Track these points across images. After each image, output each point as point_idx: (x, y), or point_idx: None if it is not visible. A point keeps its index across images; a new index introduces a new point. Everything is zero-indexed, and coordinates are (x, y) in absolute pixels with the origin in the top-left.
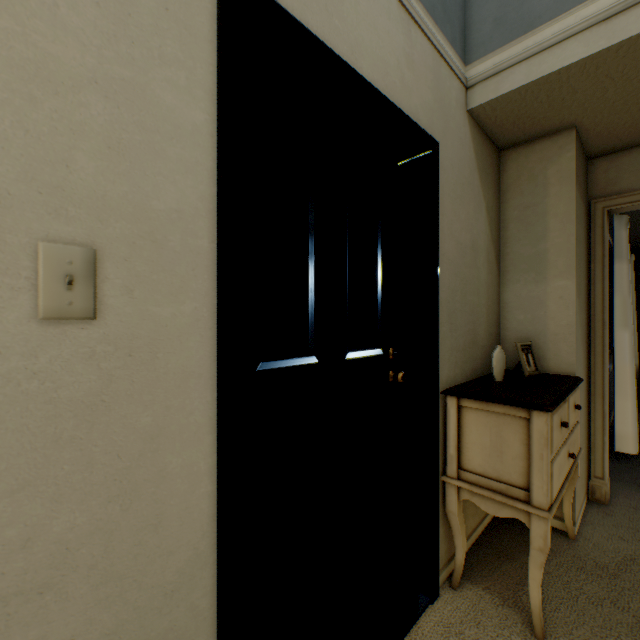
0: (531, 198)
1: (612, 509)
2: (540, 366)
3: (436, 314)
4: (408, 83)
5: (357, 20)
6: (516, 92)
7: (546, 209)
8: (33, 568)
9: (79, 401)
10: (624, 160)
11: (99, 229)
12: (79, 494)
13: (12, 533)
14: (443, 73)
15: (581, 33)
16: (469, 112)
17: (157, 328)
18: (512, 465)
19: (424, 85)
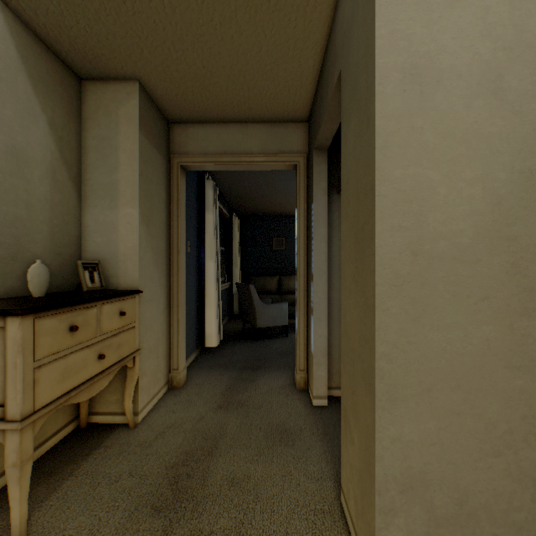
0: (108, 132)
1: (182, 390)
2: (114, 284)
3: None
4: None
5: None
6: None
7: (119, 144)
8: None
9: None
10: (191, 131)
11: None
12: None
13: None
14: None
15: None
16: None
17: None
18: None
19: None
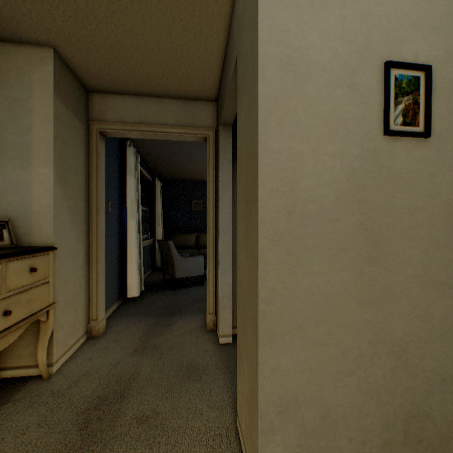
0: (20, 93)
1: (101, 339)
2: (28, 241)
3: None
4: None
5: None
6: None
7: (32, 107)
8: None
9: None
10: (110, 100)
11: None
12: None
13: None
14: None
15: None
16: None
17: None
18: None
19: None
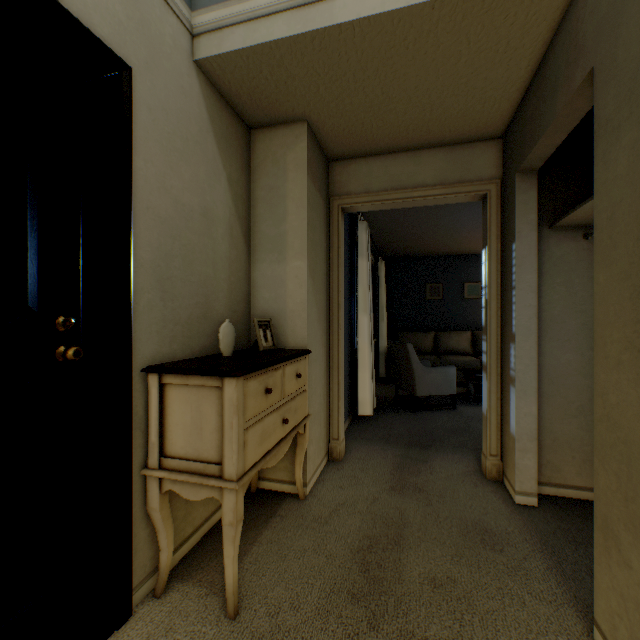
0: (275, 181)
1: (344, 464)
2: (282, 342)
3: (128, 275)
4: None
5: None
6: (239, 55)
7: (287, 193)
8: None
9: None
10: (352, 167)
11: None
12: None
13: None
14: None
15: (285, 12)
16: (198, 64)
17: None
18: (211, 440)
19: None
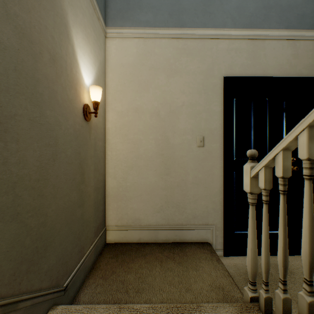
0: None
1: None
2: None
3: None
4: (294, 64)
5: (266, 60)
6: None
7: None
8: (196, 180)
9: (201, 159)
10: None
11: (204, 133)
12: (201, 172)
13: (194, 175)
14: None
15: None
16: None
17: (212, 148)
18: None
19: (305, 59)
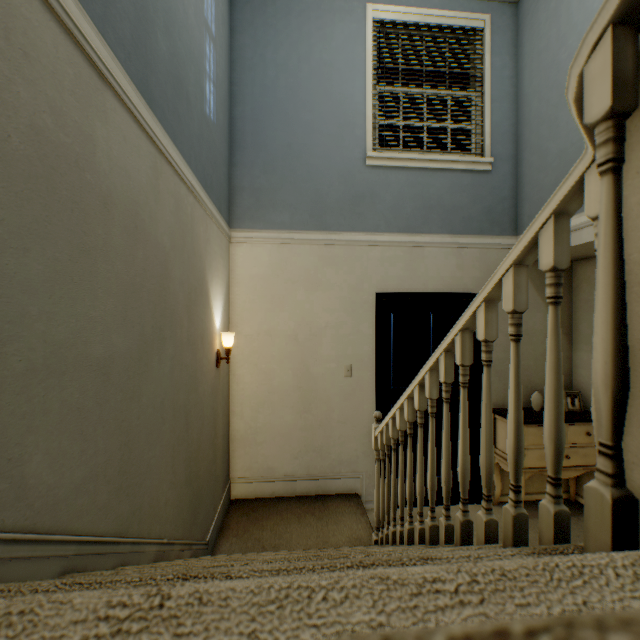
0: (588, 296)
1: None
2: None
3: (480, 372)
4: (459, 276)
5: (426, 272)
6: None
7: None
8: (343, 418)
9: (349, 391)
10: None
11: (352, 360)
12: (349, 408)
13: (341, 411)
14: (490, 254)
15: None
16: None
17: (362, 378)
18: None
19: (472, 270)
